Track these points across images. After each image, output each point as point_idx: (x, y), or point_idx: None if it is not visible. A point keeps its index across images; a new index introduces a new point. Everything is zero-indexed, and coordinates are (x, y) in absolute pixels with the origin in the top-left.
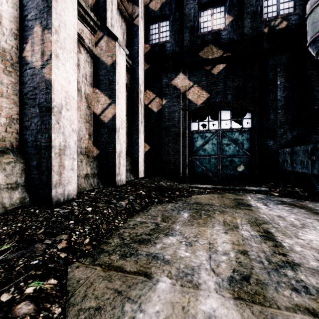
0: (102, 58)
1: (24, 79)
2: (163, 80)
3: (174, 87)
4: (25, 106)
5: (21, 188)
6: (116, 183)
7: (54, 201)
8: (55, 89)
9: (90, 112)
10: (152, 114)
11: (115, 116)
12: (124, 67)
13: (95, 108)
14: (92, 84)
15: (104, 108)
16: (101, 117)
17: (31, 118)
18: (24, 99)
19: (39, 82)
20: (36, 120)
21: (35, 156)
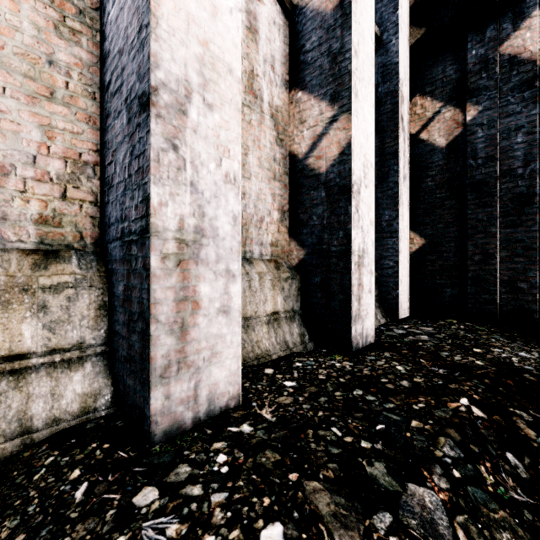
0: (312, 3)
1: (106, 45)
2: (469, 55)
3: (510, 60)
4: (107, 122)
5: (94, 362)
6: (351, 343)
7: (159, 430)
8: (161, 26)
9: (283, 153)
10: (432, 154)
11: (348, 150)
12: (372, 11)
13: (295, 143)
14: (288, 84)
15: (317, 135)
16: (310, 161)
17: (115, 152)
18: (106, 104)
19: (126, 26)
20: (122, 152)
21: (120, 268)
